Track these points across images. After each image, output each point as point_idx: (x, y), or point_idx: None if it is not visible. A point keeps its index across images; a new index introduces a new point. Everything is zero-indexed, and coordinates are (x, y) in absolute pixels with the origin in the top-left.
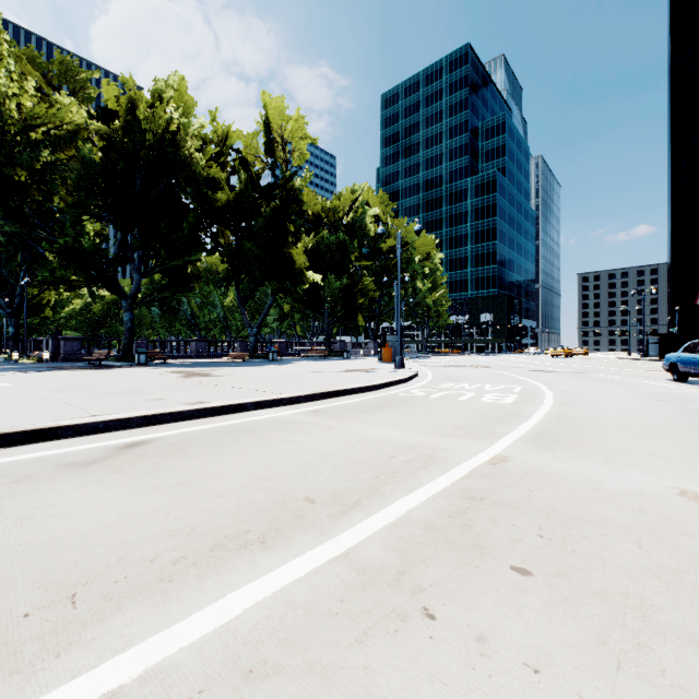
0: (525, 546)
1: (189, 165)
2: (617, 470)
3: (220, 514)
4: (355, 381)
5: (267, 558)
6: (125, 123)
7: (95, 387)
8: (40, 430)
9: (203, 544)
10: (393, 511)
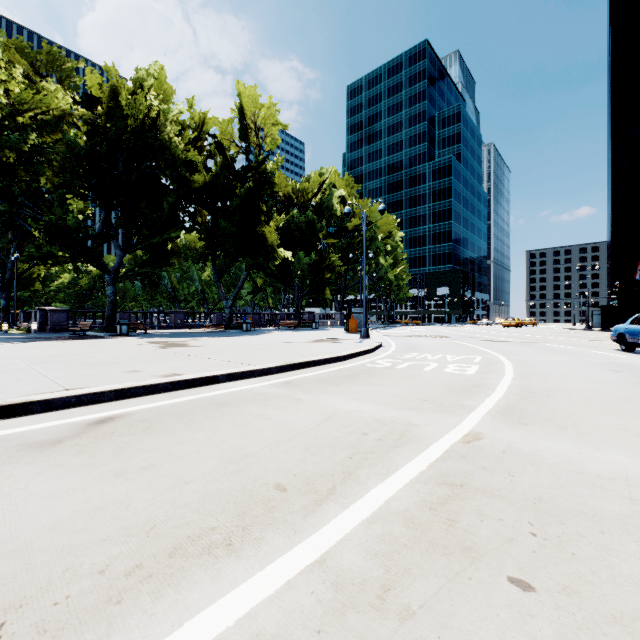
0: (519, 548)
1: (168, 149)
2: (594, 449)
3: (184, 507)
4: (324, 352)
5: (232, 567)
6: (108, 109)
7: (75, 358)
8: (10, 406)
9: (162, 547)
10: (370, 502)
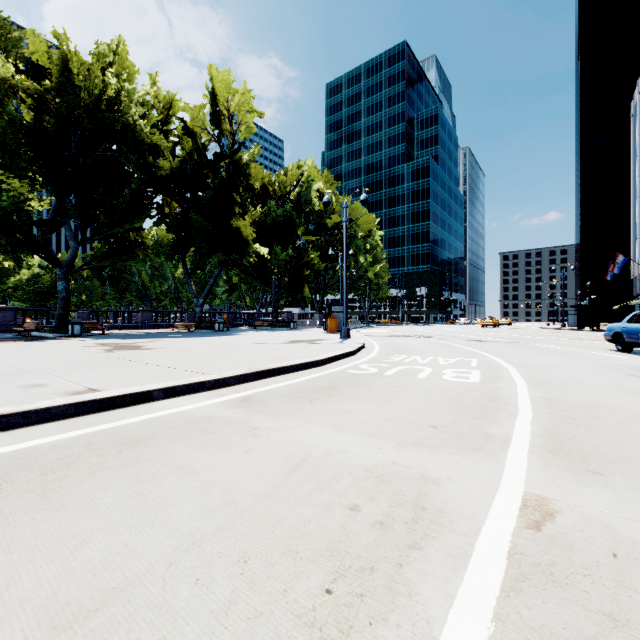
0: None
1: (130, 130)
2: None
3: None
4: (299, 355)
5: None
6: (58, 83)
7: None
8: None
9: None
10: None
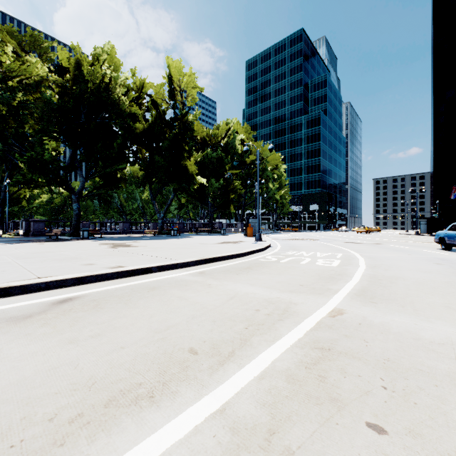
0: (374, 399)
1: (117, 105)
2: (427, 321)
3: (119, 367)
4: (229, 250)
5: (153, 415)
6: (74, 76)
7: (48, 255)
8: None
9: (100, 399)
10: (260, 362)
